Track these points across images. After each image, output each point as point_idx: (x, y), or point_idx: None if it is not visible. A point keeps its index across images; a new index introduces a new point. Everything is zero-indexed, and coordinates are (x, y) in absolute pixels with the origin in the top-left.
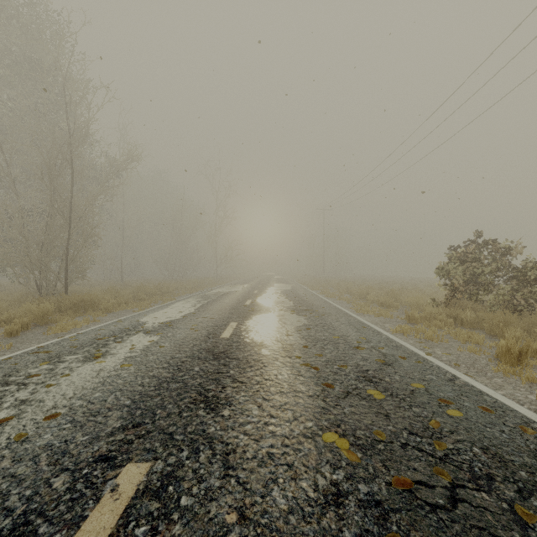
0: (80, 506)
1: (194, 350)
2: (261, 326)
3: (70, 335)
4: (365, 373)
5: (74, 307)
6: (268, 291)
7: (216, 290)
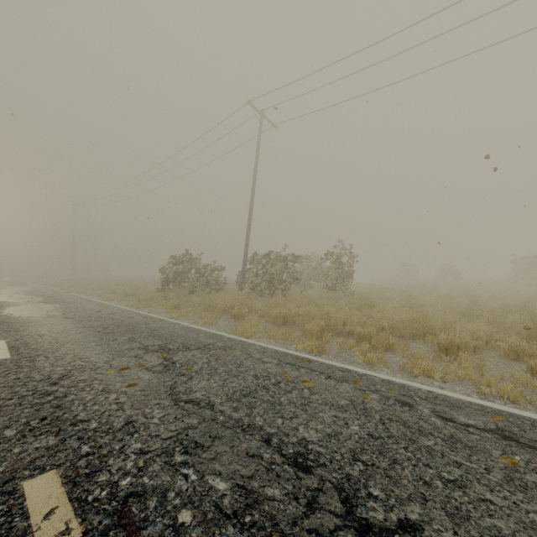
0: None
1: None
2: (21, 311)
3: None
4: (100, 317)
5: None
6: (5, 292)
7: None
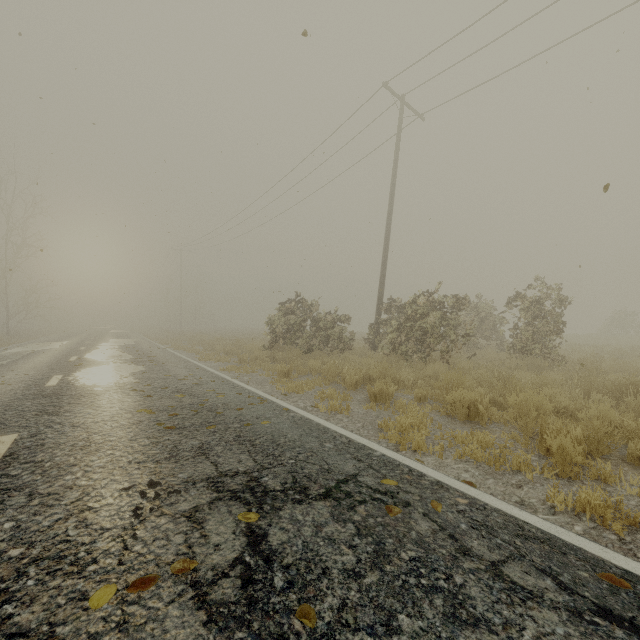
0: None
1: (17, 396)
2: (93, 375)
3: None
4: (180, 390)
5: None
6: (102, 347)
7: (16, 350)
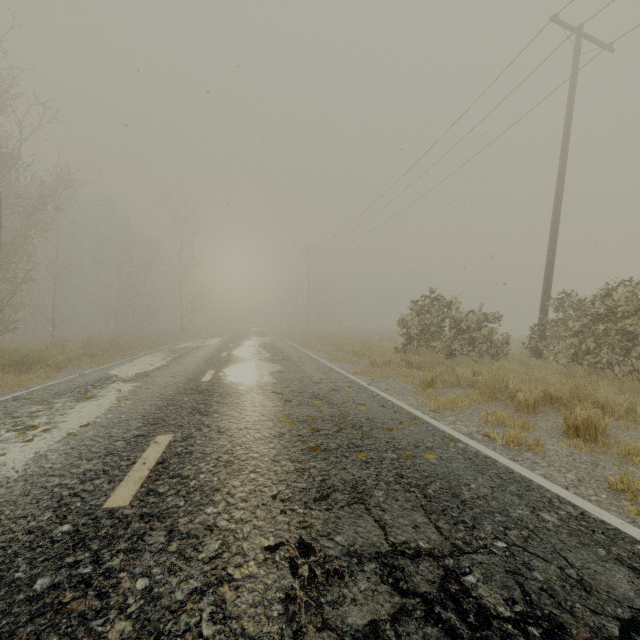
0: (139, 447)
1: (179, 389)
2: (238, 372)
3: (35, 387)
4: (317, 395)
5: (15, 364)
6: (246, 344)
7: (185, 344)
